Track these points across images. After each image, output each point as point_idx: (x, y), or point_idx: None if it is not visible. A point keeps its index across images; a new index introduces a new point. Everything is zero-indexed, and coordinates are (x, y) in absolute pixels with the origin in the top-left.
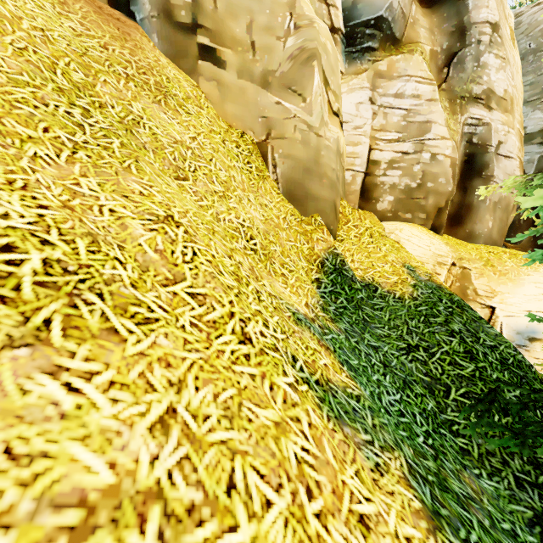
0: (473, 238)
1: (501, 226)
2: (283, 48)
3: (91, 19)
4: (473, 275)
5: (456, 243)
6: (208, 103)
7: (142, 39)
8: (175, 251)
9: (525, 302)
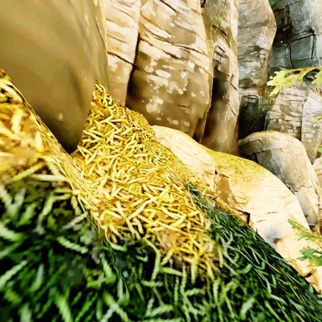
0: (216, 147)
1: (230, 138)
2: None
3: None
4: (231, 182)
5: (210, 151)
6: None
7: None
8: None
9: (265, 205)
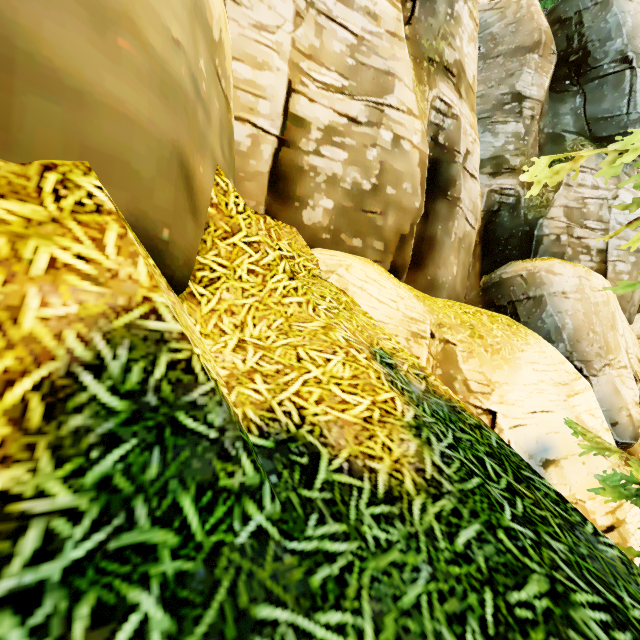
0: (435, 289)
1: (464, 273)
2: None
3: None
4: (461, 354)
5: (423, 297)
6: None
7: None
8: None
9: (527, 397)
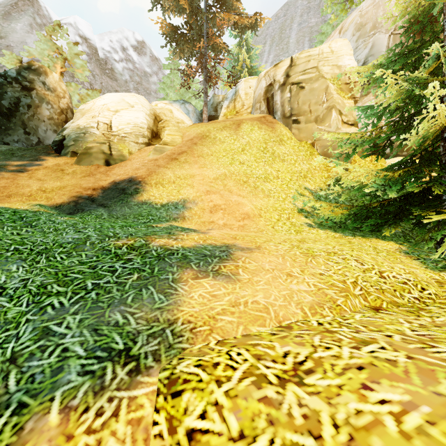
0: None
1: None
2: (322, 108)
3: (266, 129)
4: None
5: None
6: (295, 136)
7: (277, 126)
8: (279, 175)
9: None
